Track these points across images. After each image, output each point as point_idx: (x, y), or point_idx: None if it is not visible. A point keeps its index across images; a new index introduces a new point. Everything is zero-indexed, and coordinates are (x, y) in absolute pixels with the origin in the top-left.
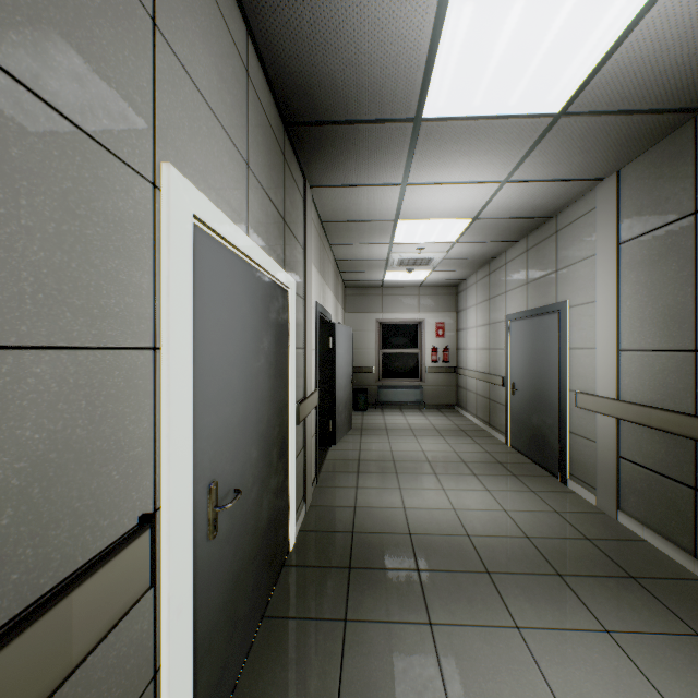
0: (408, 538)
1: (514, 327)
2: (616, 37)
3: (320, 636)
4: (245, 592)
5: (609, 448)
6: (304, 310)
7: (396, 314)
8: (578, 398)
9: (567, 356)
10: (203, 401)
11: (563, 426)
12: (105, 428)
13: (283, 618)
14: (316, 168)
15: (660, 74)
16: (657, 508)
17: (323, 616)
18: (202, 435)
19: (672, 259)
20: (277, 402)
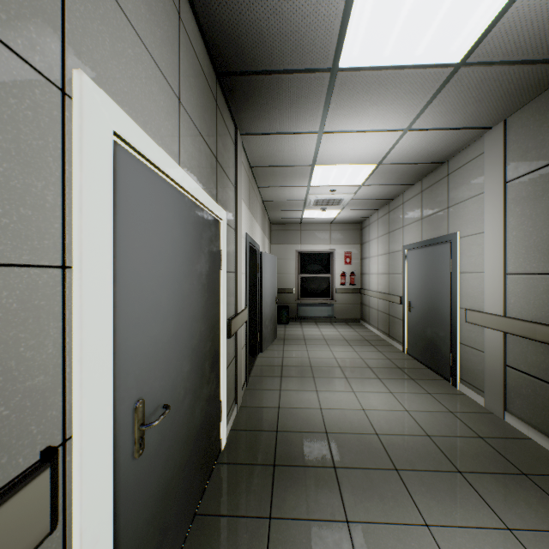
0: (325, 436)
1: (410, 255)
2: None
3: (246, 534)
4: (177, 498)
5: (496, 358)
6: (235, 239)
7: (312, 246)
8: (468, 315)
9: (458, 279)
10: (127, 322)
11: (454, 338)
12: None
13: (213, 516)
14: (245, 117)
15: None
16: (541, 411)
17: (250, 514)
18: (126, 355)
19: None
20: (209, 320)
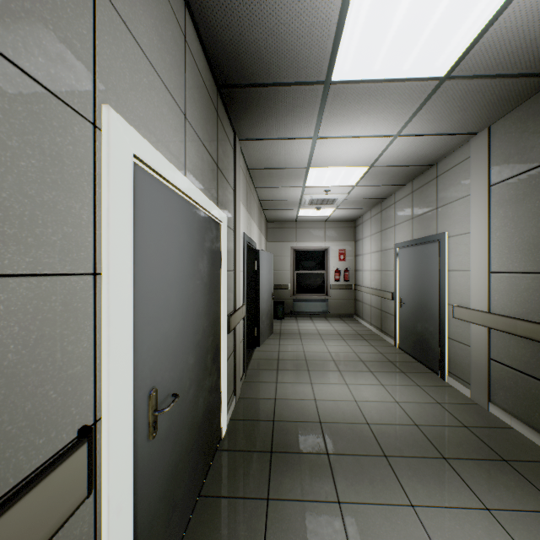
0: (319, 425)
1: (401, 253)
2: (497, 9)
3: (246, 513)
4: (183, 479)
5: (481, 352)
6: (234, 239)
7: (307, 243)
8: (455, 311)
9: (446, 276)
10: (143, 319)
11: (442, 333)
12: (41, 350)
13: (215, 497)
14: (244, 124)
15: (530, 42)
16: (522, 402)
17: (249, 495)
18: (142, 349)
19: (536, 197)
20: (211, 316)
